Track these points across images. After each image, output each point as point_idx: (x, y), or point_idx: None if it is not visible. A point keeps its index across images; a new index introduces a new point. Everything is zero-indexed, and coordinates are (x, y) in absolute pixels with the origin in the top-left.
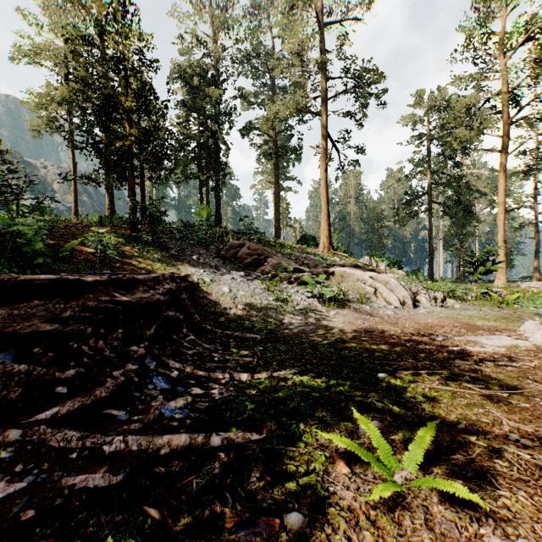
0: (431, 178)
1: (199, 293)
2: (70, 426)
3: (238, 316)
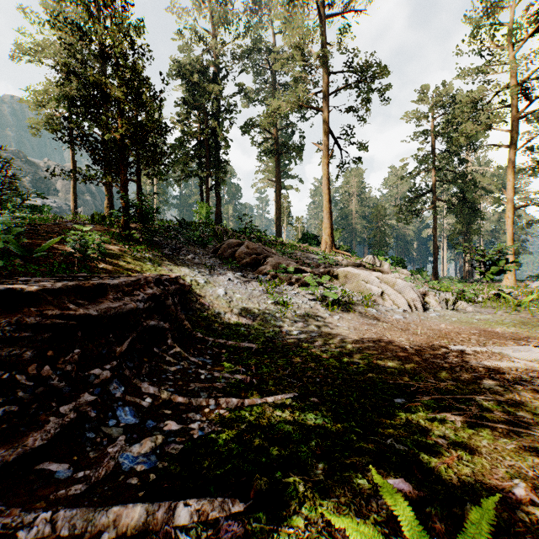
0: (436, 175)
1: (191, 296)
2: None
3: (233, 321)
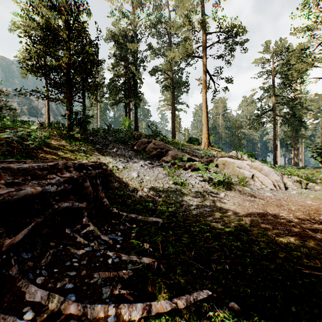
0: (276, 99)
1: (111, 178)
2: None
3: (143, 198)
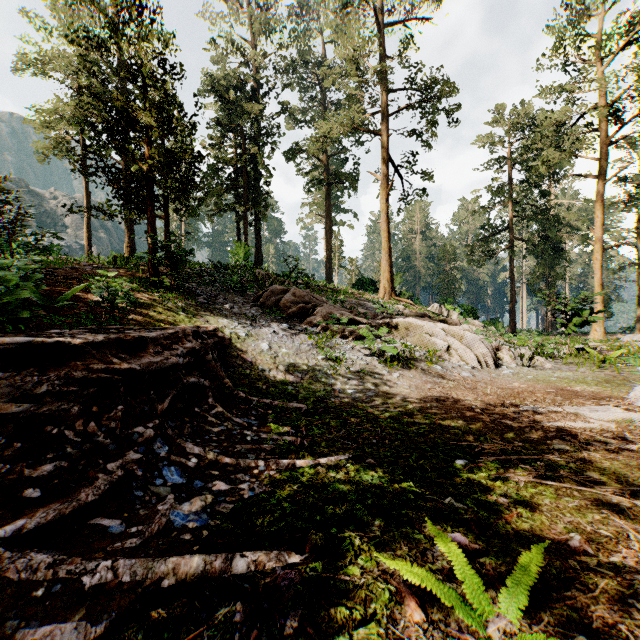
0: (513, 209)
1: (231, 351)
2: (41, 546)
3: (279, 379)
